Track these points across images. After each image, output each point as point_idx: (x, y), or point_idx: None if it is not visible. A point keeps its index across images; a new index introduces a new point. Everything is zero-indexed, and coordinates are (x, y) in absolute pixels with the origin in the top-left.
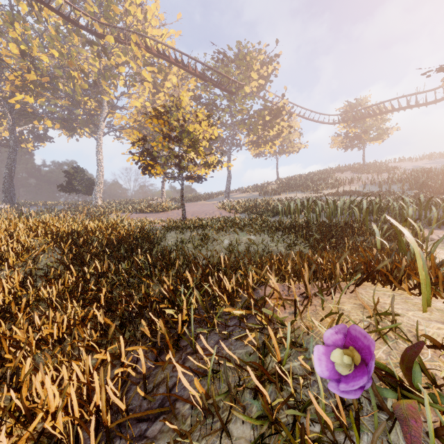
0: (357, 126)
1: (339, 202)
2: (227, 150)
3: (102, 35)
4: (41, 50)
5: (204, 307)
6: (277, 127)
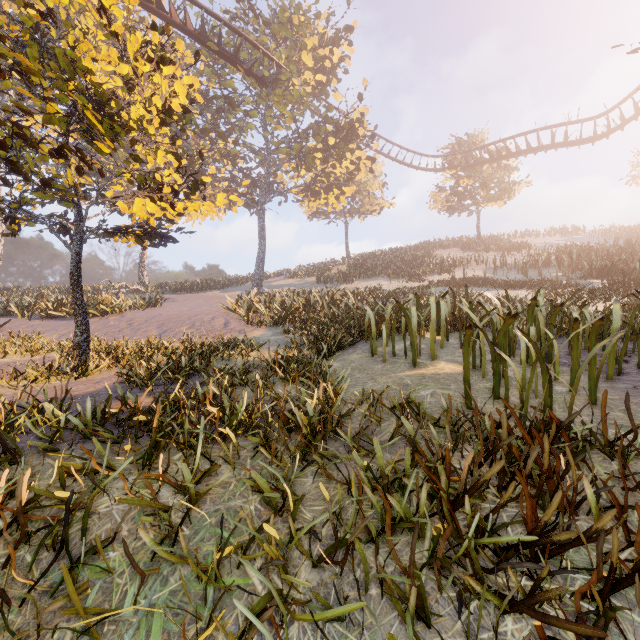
0: (471, 176)
1: (574, 311)
2: (259, 197)
3: None
4: None
5: None
6: (350, 159)
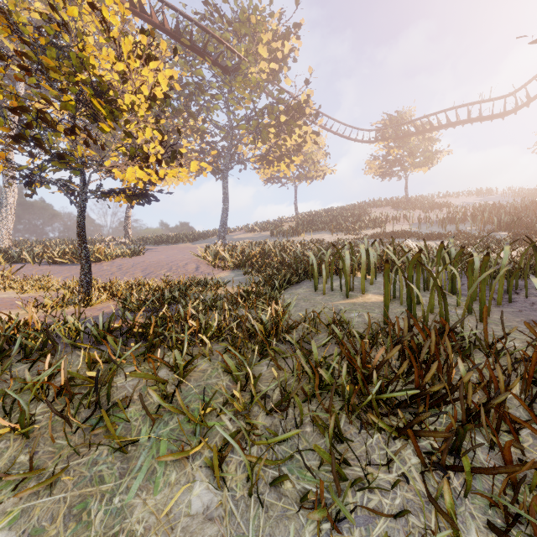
0: (400, 146)
1: (474, 253)
2: (223, 165)
3: None
4: None
5: None
6: (298, 133)
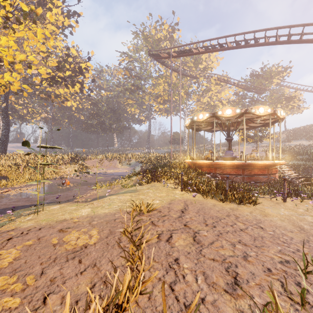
0: None
1: None
2: None
3: (195, 76)
4: (166, 85)
5: (303, 169)
6: (290, 107)
